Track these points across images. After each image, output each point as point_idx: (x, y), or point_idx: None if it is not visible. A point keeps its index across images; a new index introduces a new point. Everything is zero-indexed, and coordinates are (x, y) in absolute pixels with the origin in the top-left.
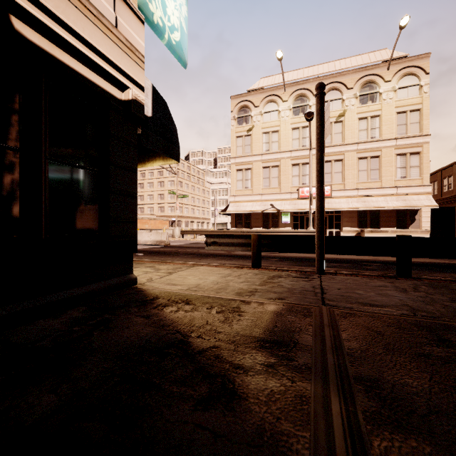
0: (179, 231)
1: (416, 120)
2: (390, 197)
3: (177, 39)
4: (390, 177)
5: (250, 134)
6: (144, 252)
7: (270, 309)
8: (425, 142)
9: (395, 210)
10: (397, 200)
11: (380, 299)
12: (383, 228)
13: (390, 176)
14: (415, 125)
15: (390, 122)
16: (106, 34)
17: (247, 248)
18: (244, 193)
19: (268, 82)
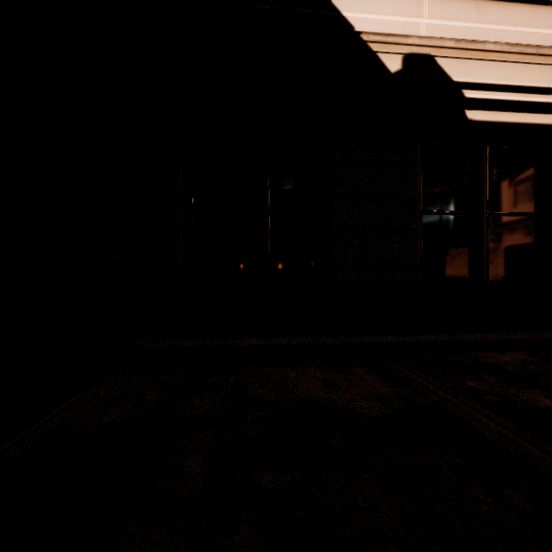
0: None
1: None
2: None
3: None
4: None
5: None
6: None
7: None
8: None
9: None
10: None
11: None
12: None
13: None
14: None
15: None
16: (545, 64)
17: None
18: None
19: None
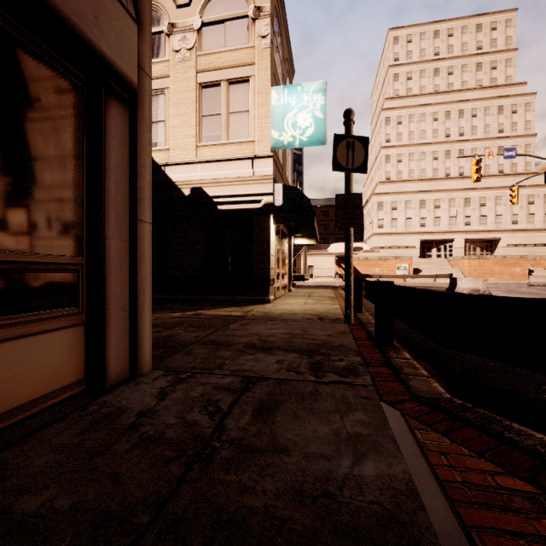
0: None
1: None
2: None
3: (310, 134)
4: None
5: None
6: None
7: (235, 314)
8: None
9: None
10: None
11: (260, 327)
12: None
13: None
14: None
15: None
16: (248, 184)
17: (363, 292)
18: None
19: None
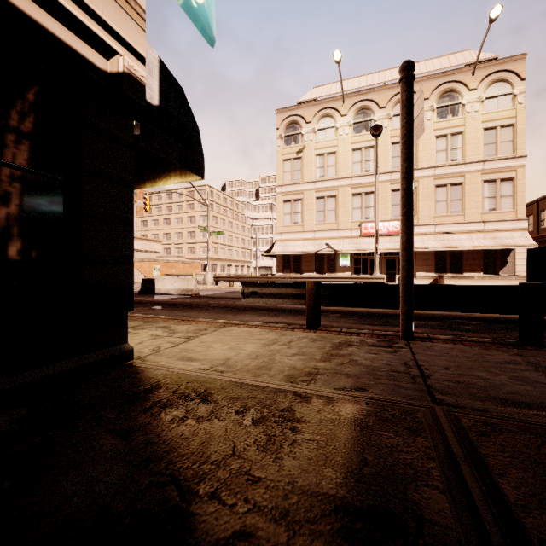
0: (213, 277)
1: (508, 138)
2: (476, 235)
3: (199, 1)
4: (476, 209)
5: (300, 156)
6: (163, 304)
7: (346, 414)
8: (520, 166)
9: (482, 251)
10: (485, 238)
11: (524, 390)
12: (467, 273)
13: (475, 208)
14: (507, 144)
15: (476, 141)
16: None
17: (300, 301)
18: (293, 230)
19: (323, 92)
